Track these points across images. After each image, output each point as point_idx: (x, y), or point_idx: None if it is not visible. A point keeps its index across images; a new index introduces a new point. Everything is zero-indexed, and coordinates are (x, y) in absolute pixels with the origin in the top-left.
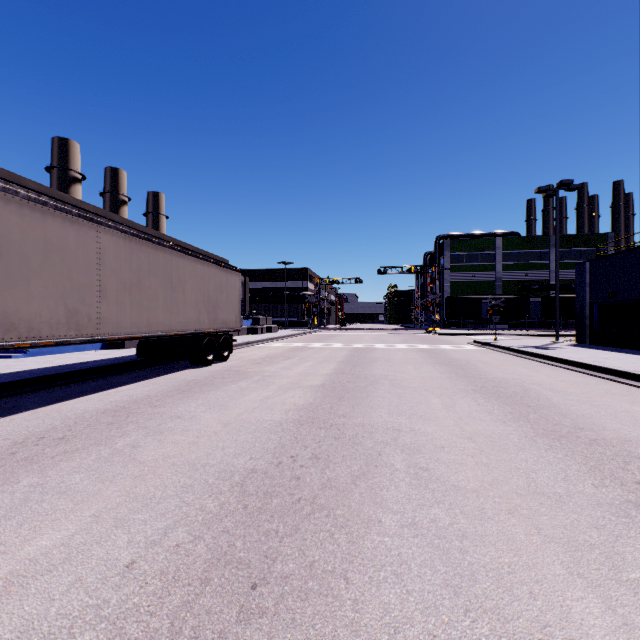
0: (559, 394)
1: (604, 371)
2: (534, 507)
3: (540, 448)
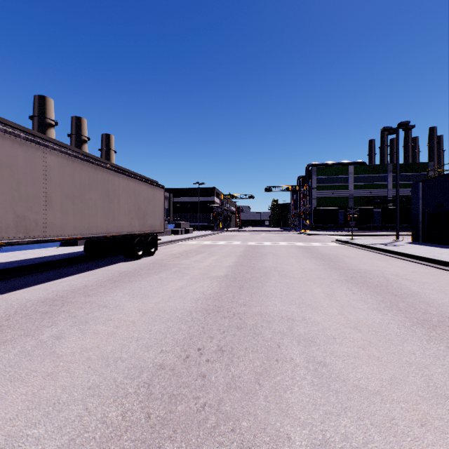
0: (415, 284)
1: (443, 264)
2: (444, 416)
3: (421, 339)
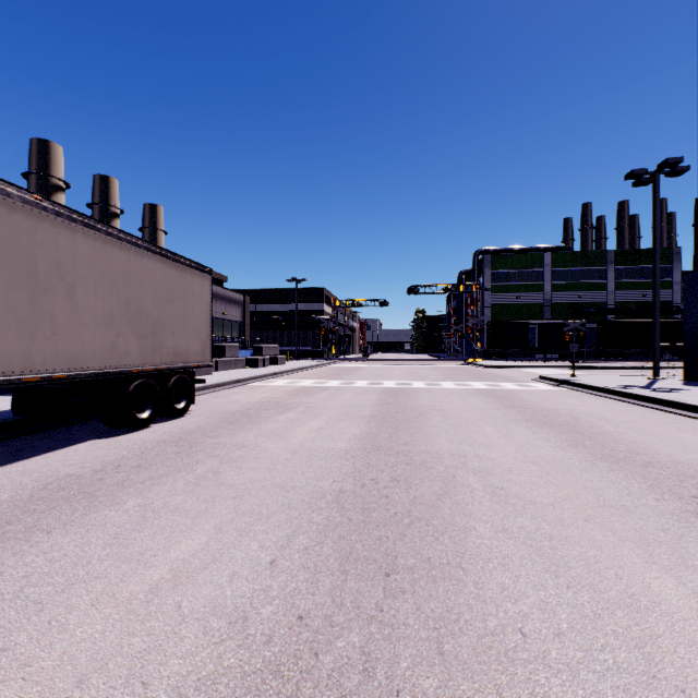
0: None
1: None
2: None
3: None
